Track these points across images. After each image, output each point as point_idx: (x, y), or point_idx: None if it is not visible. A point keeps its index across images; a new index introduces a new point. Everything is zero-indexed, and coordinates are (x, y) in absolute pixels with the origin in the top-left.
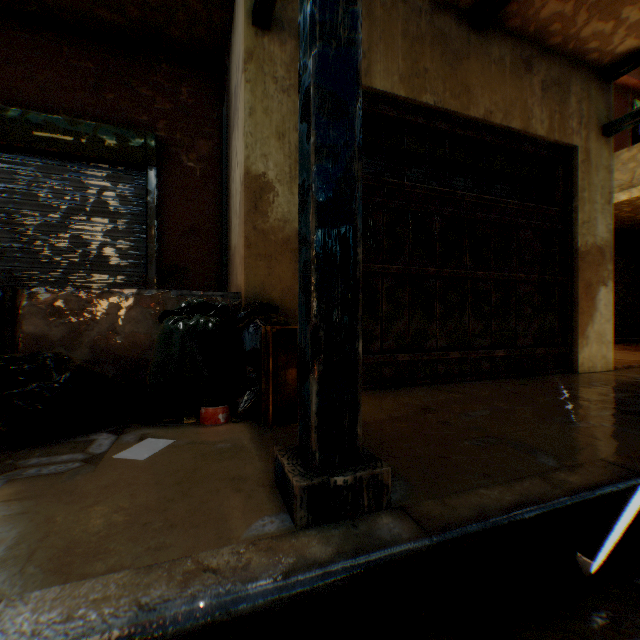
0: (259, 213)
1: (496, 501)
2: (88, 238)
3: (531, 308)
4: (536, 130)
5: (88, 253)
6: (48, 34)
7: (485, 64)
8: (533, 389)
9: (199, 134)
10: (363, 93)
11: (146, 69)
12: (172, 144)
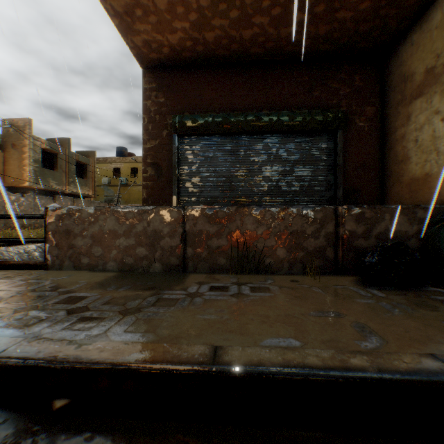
0: None
1: None
2: (303, 176)
3: None
4: None
5: (303, 185)
6: (286, 68)
7: None
8: None
9: (366, 104)
10: None
11: (335, 72)
12: (349, 114)
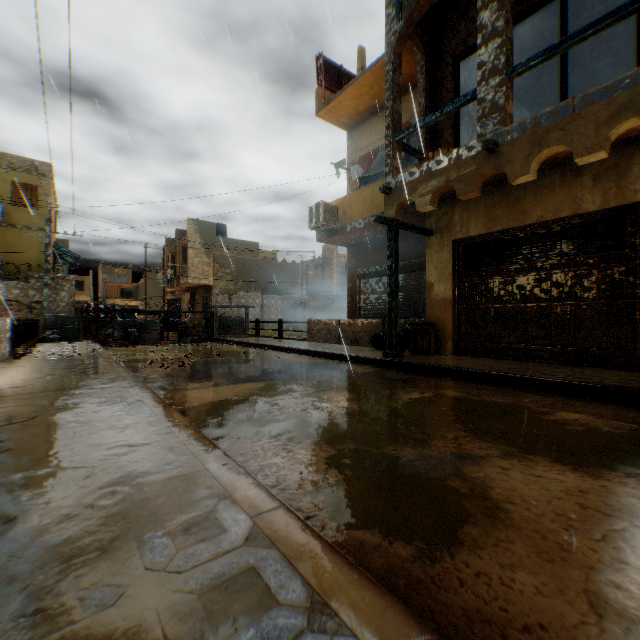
0: (429, 294)
1: (406, 360)
2: (415, 298)
3: (591, 323)
4: (586, 209)
5: (415, 303)
6: (405, 235)
7: (537, 192)
8: (534, 365)
9: None
10: (468, 238)
11: None
12: None
